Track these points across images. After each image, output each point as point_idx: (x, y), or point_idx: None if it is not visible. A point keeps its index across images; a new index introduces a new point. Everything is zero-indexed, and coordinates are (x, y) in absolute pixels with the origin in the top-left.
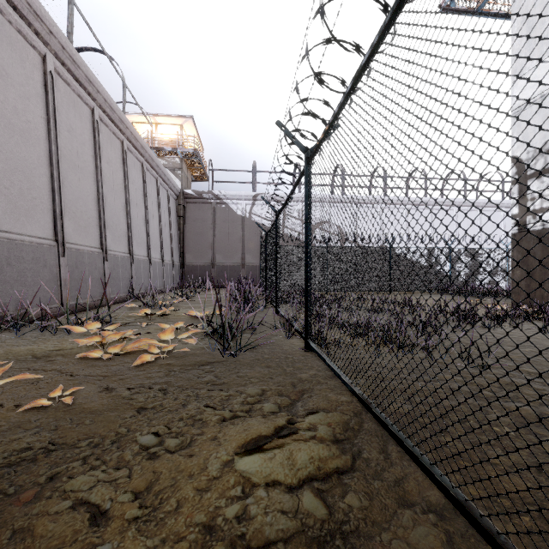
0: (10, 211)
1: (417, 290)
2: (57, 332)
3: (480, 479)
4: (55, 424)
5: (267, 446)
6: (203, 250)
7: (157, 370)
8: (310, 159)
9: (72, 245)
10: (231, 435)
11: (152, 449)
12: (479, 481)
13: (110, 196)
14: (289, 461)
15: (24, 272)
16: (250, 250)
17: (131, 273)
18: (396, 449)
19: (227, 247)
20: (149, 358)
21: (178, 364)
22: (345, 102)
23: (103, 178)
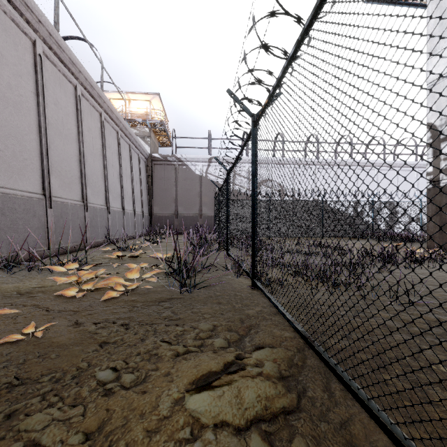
0: (5, 170)
1: (345, 236)
2: (42, 271)
3: (440, 438)
4: (24, 358)
5: (216, 383)
6: (168, 203)
7: (122, 306)
8: (256, 121)
9: (58, 199)
10: (183, 371)
11: (108, 386)
12: (439, 439)
13: (90, 158)
14: (237, 400)
15: (16, 221)
16: (206, 203)
17: (108, 222)
18: (339, 387)
19: (187, 201)
20: (116, 295)
21: (141, 300)
22: (288, 66)
23: (84, 144)
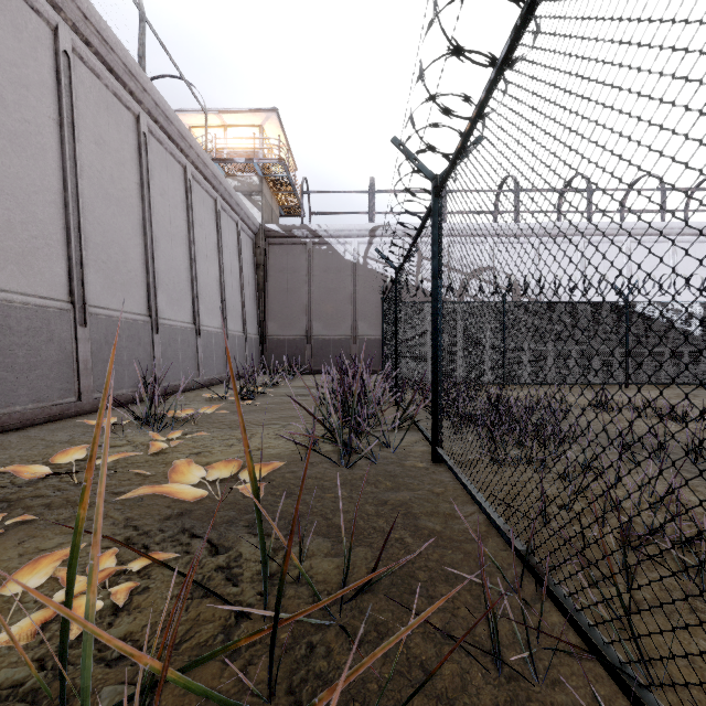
0: None
1: (681, 382)
2: None
3: None
4: None
5: None
6: (294, 316)
7: None
8: None
9: None
10: None
11: None
12: None
13: (102, 205)
14: None
15: None
16: (366, 316)
17: (153, 350)
18: None
19: (330, 311)
20: None
21: None
22: None
23: (83, 169)
